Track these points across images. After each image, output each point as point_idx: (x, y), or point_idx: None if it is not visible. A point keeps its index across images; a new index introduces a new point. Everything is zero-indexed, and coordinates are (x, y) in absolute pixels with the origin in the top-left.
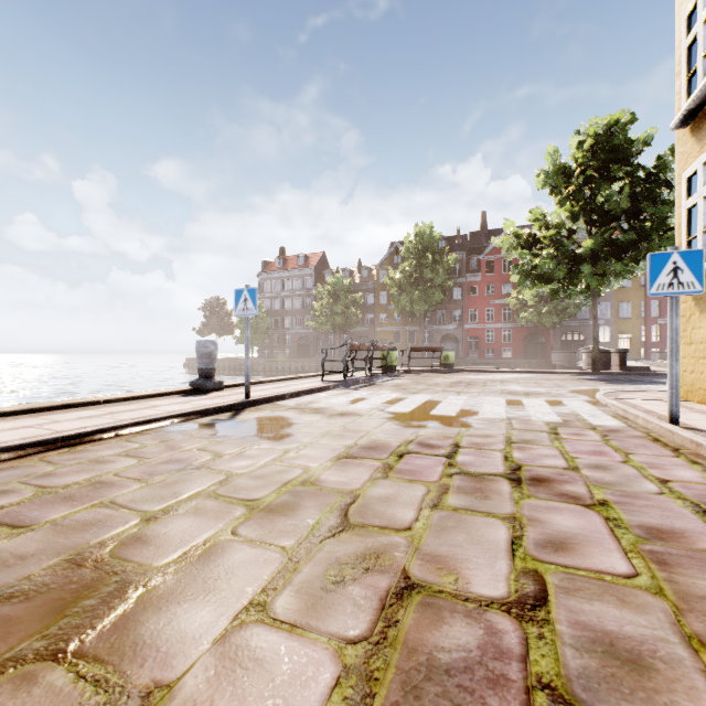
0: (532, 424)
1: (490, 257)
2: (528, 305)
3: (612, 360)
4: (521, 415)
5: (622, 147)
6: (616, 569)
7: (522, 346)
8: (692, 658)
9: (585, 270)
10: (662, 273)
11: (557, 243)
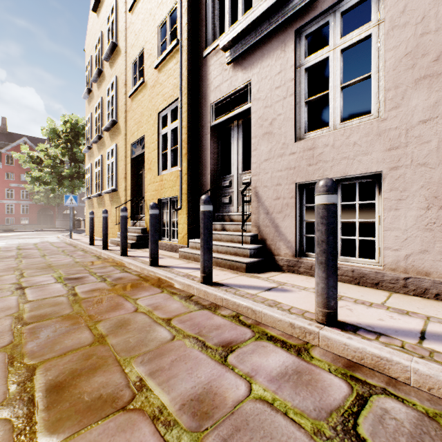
0: (29, 243)
1: (10, 153)
2: (41, 191)
3: (82, 224)
4: (25, 242)
5: (84, 132)
6: (36, 252)
7: (37, 217)
8: (40, 253)
9: (66, 183)
10: (68, 200)
11: (54, 166)
